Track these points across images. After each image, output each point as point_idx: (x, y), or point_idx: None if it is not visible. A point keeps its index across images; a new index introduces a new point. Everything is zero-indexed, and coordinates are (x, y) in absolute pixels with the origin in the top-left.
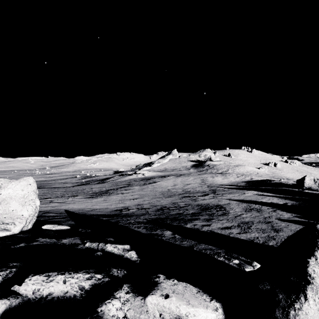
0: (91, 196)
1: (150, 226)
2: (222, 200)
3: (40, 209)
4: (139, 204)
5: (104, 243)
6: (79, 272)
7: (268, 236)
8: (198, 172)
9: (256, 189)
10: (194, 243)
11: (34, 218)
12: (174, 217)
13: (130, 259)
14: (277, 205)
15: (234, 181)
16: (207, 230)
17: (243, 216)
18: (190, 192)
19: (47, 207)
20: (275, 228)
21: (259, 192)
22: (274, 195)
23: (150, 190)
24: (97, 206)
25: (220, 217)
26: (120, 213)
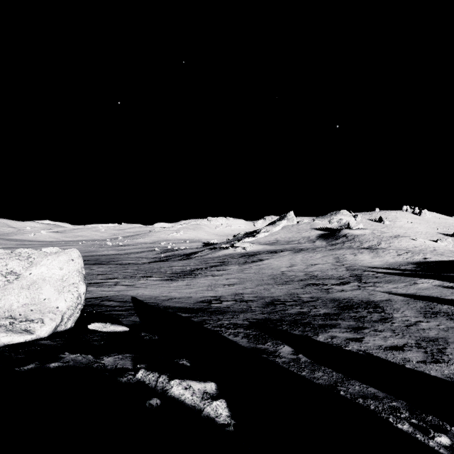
0: (170, 277)
1: (255, 333)
2: (375, 293)
3: (101, 293)
4: (238, 293)
5: (167, 378)
6: None
7: None
8: (328, 246)
9: (438, 276)
10: (338, 377)
11: (77, 311)
12: (294, 319)
13: (215, 420)
14: None
15: (393, 262)
16: (357, 350)
17: (423, 326)
18: (318, 277)
19: (110, 291)
20: None
21: (445, 282)
22: None
23: (254, 271)
24: (176, 293)
25: (376, 324)
26: (208, 306)
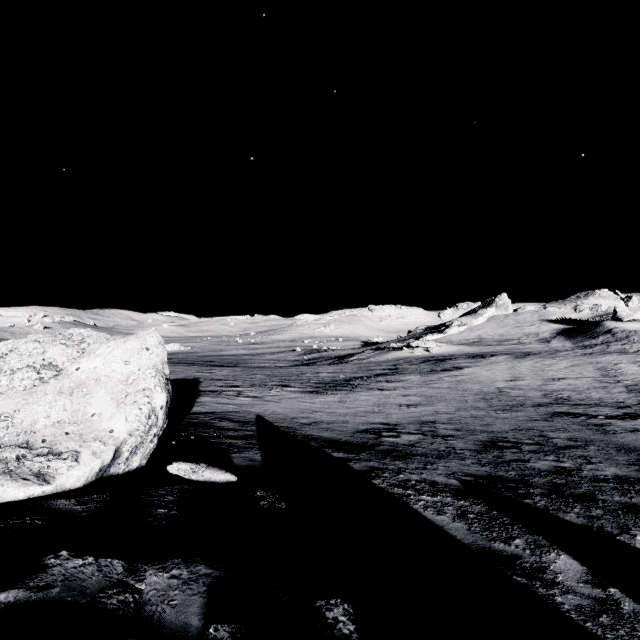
0: (315, 389)
1: (478, 508)
2: None
3: (216, 407)
4: (425, 421)
5: None
6: None
7: None
8: (577, 349)
9: None
10: None
11: (149, 439)
12: (554, 484)
13: None
14: None
15: None
16: None
17: None
18: (571, 401)
19: (228, 404)
20: None
21: None
22: None
23: (447, 386)
24: (323, 414)
25: None
26: (376, 440)
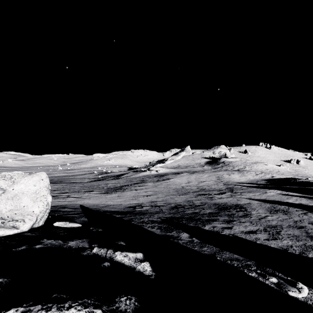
0: (106, 191)
1: (165, 226)
2: (241, 199)
3: (58, 203)
4: (153, 201)
5: (113, 251)
6: (73, 306)
7: (305, 245)
8: (212, 169)
9: (280, 188)
10: (216, 250)
11: (46, 214)
12: (190, 217)
13: (143, 273)
14: (307, 207)
15: (253, 179)
16: (228, 234)
17: (269, 219)
18: (205, 189)
19: (64, 201)
20: (311, 235)
21: (284, 191)
22: (301, 195)
23: (163, 186)
24: (111, 202)
25: (241, 218)
26: (133, 210)
